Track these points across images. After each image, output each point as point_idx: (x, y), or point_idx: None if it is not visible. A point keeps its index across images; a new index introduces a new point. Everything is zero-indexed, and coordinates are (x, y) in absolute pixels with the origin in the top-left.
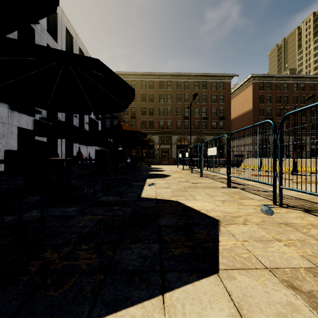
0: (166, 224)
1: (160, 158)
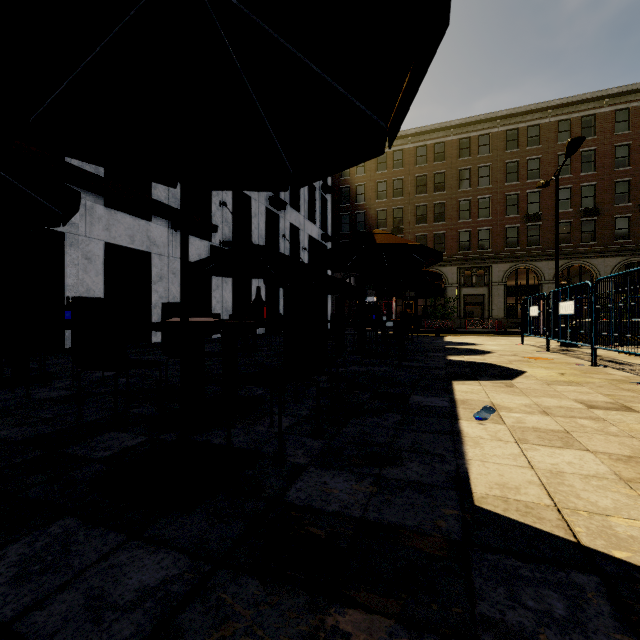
0: None
1: (462, 319)
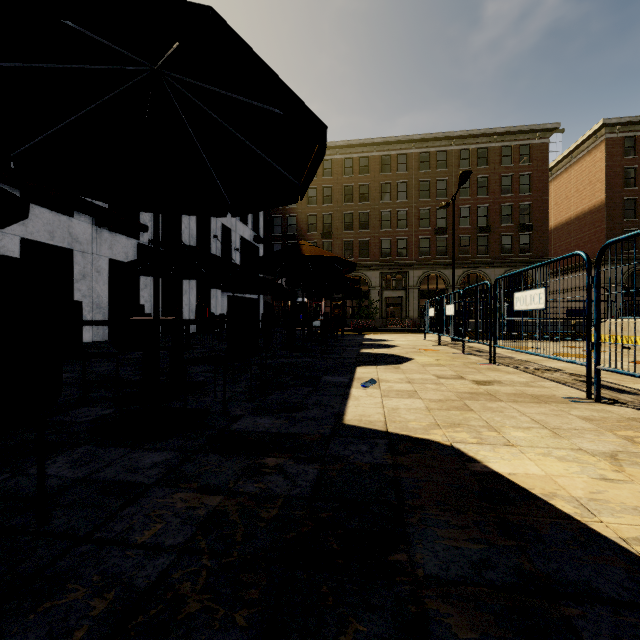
0: (441, 571)
1: (383, 319)
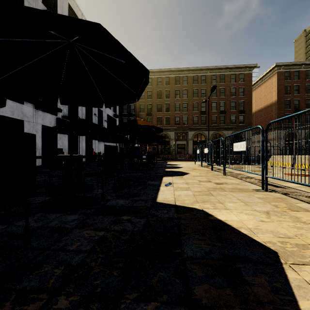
0: (193, 255)
1: (176, 154)
